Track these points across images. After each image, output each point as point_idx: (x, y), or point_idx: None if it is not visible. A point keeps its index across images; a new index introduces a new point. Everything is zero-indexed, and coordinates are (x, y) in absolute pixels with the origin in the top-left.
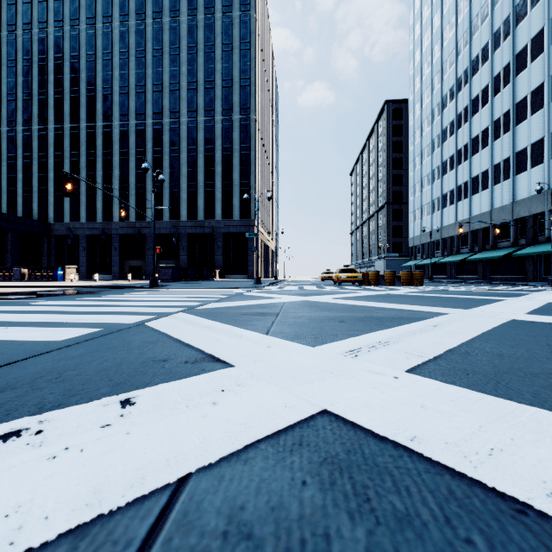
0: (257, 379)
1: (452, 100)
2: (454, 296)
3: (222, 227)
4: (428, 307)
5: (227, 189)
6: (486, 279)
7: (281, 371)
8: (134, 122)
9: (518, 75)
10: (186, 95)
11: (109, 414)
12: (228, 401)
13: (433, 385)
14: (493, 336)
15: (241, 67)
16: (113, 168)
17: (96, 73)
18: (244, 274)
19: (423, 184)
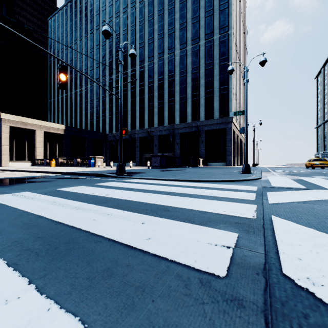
0: None
1: None
2: None
3: (205, 125)
4: None
5: (208, 95)
6: None
7: None
8: (147, 64)
9: None
10: (179, 34)
11: None
12: None
13: None
14: None
15: None
16: (136, 96)
17: (127, 40)
18: (223, 162)
19: None
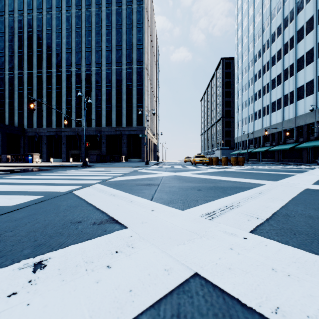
0: (143, 240)
1: (260, 57)
2: (264, 172)
3: (126, 131)
4: (251, 180)
5: (129, 108)
6: (280, 161)
7: (161, 232)
8: (74, 69)
9: (298, 43)
10: (105, 53)
11: (20, 279)
12: (119, 264)
13: (274, 245)
14: (299, 201)
15: (137, 37)
16: (62, 96)
17: (52, 40)
18: (139, 158)
19: (243, 106)
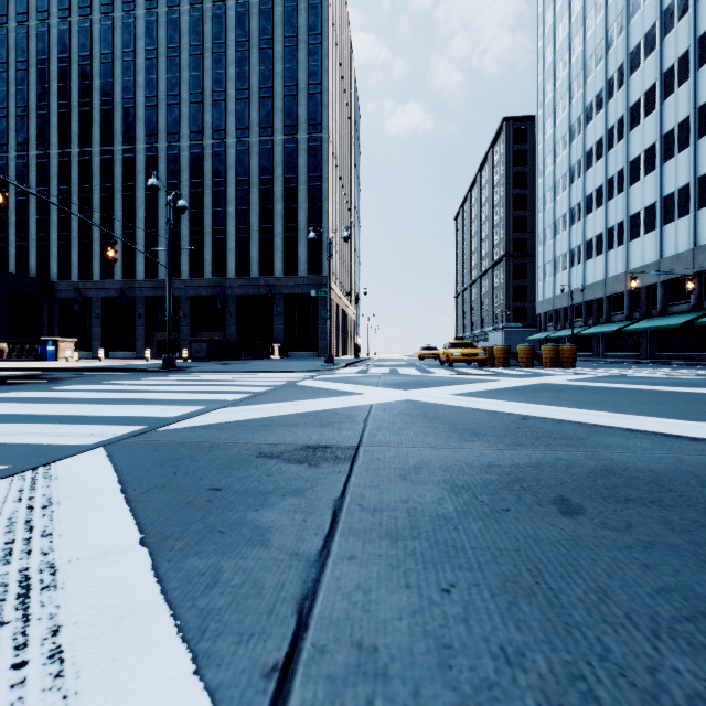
0: None
1: (600, 110)
2: (676, 389)
3: (284, 286)
4: (704, 425)
5: (290, 234)
6: (652, 358)
7: None
8: (164, 145)
9: (703, 66)
10: (235, 107)
11: None
12: None
13: None
14: None
15: (310, 68)
16: (136, 207)
17: (113, 79)
18: (313, 351)
19: (556, 228)
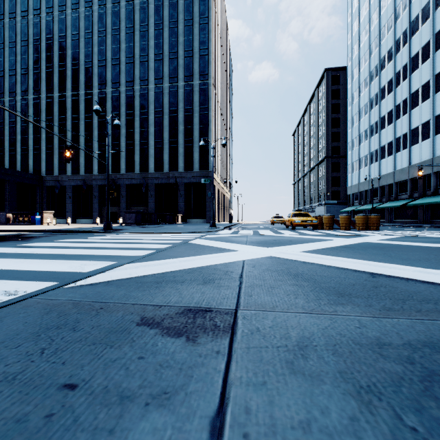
0: None
1: (390, 61)
2: None
3: (184, 178)
4: None
5: (188, 145)
6: (427, 223)
7: None
8: (110, 90)
9: None
10: (154, 65)
11: None
12: None
13: None
14: None
15: (201, 39)
16: (93, 129)
17: (79, 50)
18: (203, 218)
19: (360, 138)
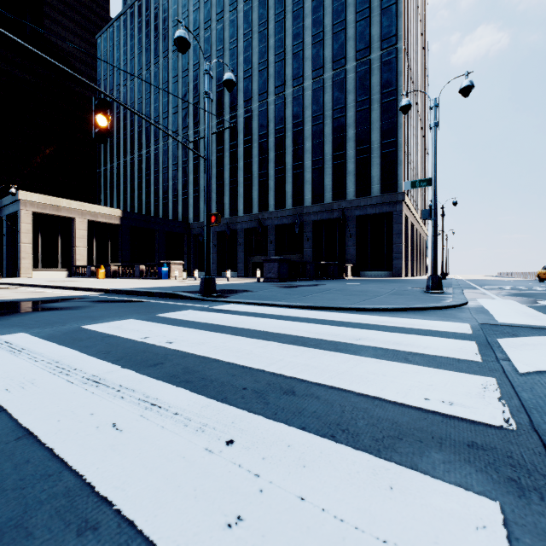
0: None
1: None
2: None
3: (356, 208)
4: None
5: (362, 156)
6: None
7: None
8: (256, 105)
9: None
10: (311, 52)
11: None
12: None
13: None
14: None
15: None
16: (238, 160)
17: (224, 67)
18: (387, 271)
19: None
